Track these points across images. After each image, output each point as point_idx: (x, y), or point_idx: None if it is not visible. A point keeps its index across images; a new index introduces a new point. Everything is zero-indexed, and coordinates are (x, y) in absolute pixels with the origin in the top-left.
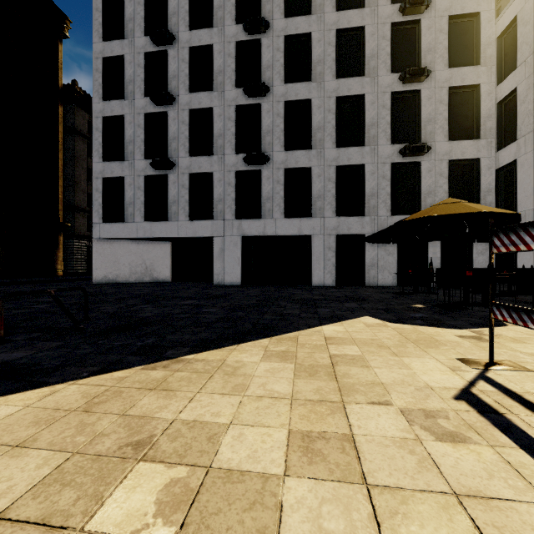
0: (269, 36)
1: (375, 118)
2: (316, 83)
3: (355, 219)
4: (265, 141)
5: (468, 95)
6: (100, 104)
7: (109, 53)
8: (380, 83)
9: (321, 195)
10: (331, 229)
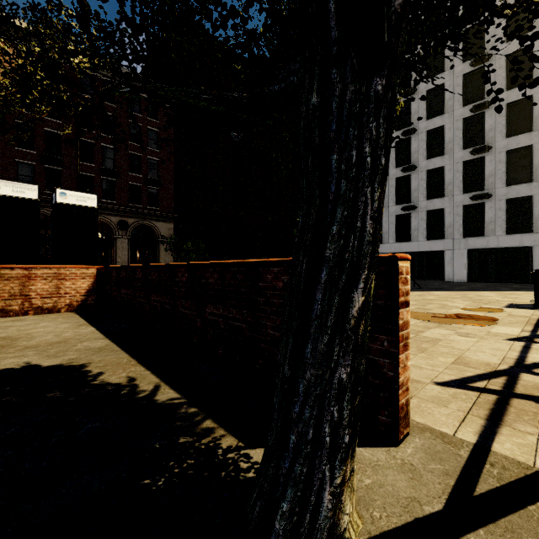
0: (492, 108)
1: None
2: (537, 131)
3: None
4: (488, 182)
5: None
6: None
7: None
8: None
9: None
10: None
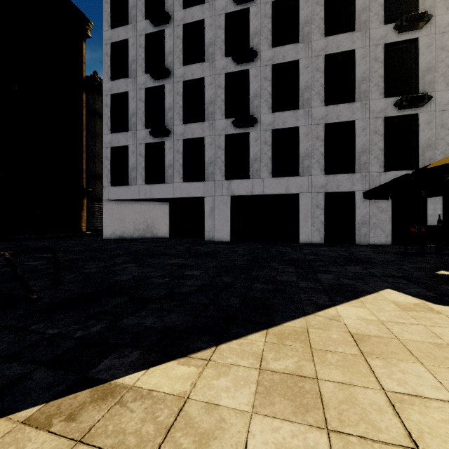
0: (257, 4)
1: (366, 72)
2: (304, 43)
3: (345, 176)
4: (253, 104)
5: None
6: (109, 84)
7: (116, 39)
8: (371, 36)
9: (309, 154)
10: (319, 187)
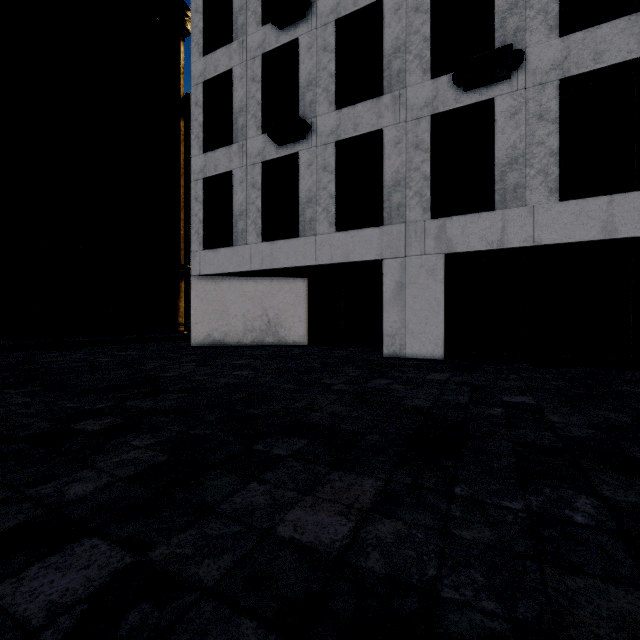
0: None
1: None
2: None
3: None
4: (505, 29)
5: None
6: (200, 63)
7: None
8: None
9: None
10: None
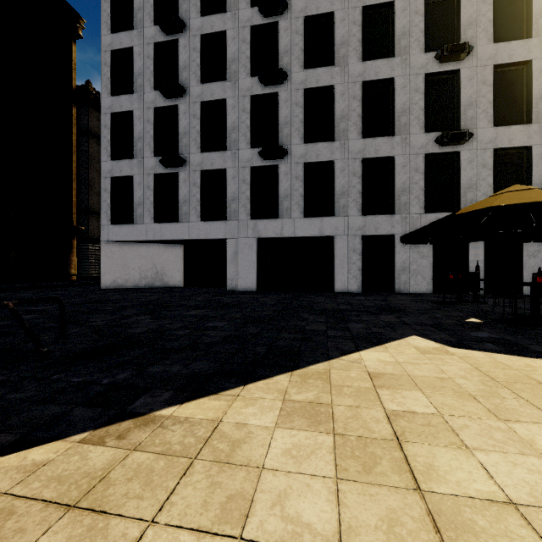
0: (287, 18)
1: (406, 103)
2: (339, 67)
3: (384, 217)
4: (283, 133)
5: (516, 74)
6: (109, 100)
7: (118, 46)
8: (412, 64)
9: (345, 192)
10: (356, 229)
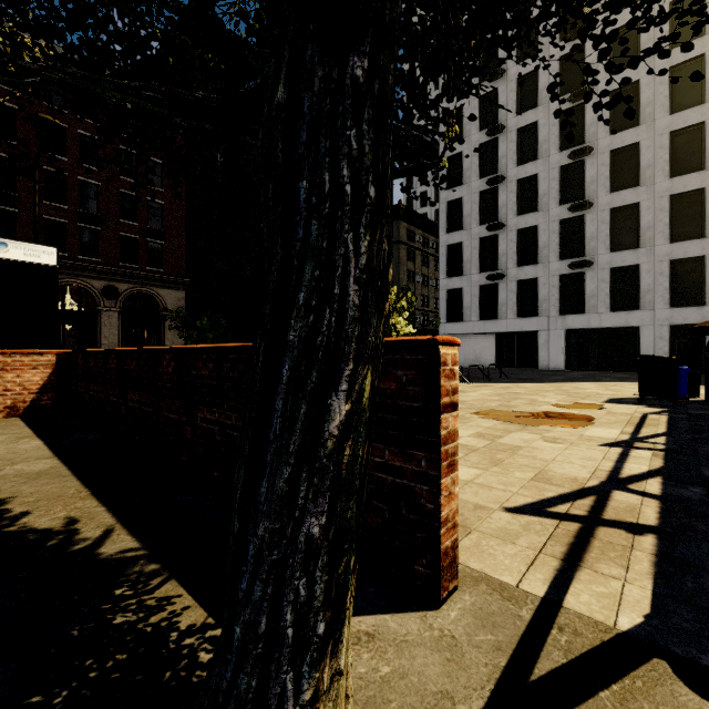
0: (593, 155)
1: None
2: (645, 186)
3: (693, 309)
4: (589, 246)
5: None
6: (445, 236)
7: (451, 198)
8: None
9: (651, 289)
10: (663, 320)
